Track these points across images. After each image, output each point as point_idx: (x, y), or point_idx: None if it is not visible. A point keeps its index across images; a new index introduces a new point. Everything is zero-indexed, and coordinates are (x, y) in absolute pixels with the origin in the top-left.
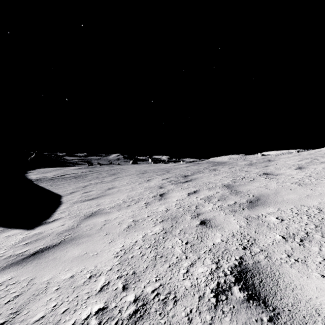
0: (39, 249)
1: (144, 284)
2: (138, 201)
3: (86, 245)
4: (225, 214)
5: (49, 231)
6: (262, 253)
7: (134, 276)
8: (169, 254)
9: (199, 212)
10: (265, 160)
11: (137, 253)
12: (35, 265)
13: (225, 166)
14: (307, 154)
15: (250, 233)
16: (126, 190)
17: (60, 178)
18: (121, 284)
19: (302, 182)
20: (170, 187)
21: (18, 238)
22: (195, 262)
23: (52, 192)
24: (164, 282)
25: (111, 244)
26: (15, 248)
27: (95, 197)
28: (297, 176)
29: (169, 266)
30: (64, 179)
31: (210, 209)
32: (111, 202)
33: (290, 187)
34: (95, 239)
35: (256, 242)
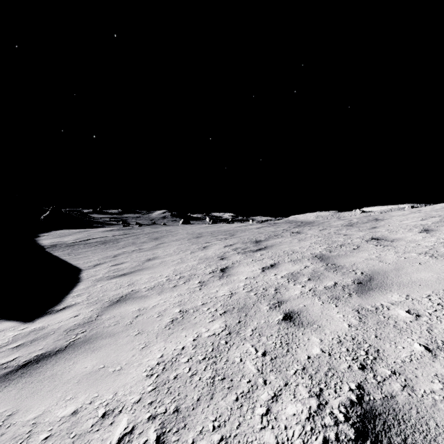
0: (34, 357)
1: (194, 434)
2: (189, 279)
3: (105, 352)
4: (322, 302)
5: (55, 325)
6: (395, 378)
7: (177, 417)
8: (236, 374)
9: (281, 299)
10: (371, 219)
11: (184, 370)
12: (22, 386)
13: (314, 228)
14: (431, 210)
15: (367, 338)
16: (173, 261)
17: (83, 244)
18: (154, 433)
19: (436, 252)
20: (235, 257)
21: (7, 336)
22: (281, 393)
23: (69, 263)
24: (228, 433)
25: (145, 352)
26: (0, 353)
27: (128, 272)
28: (426, 243)
29: (237, 399)
30: (88, 245)
31: (298, 295)
32: (151, 281)
33: (418, 259)
34: (120, 341)
35: (380, 356)
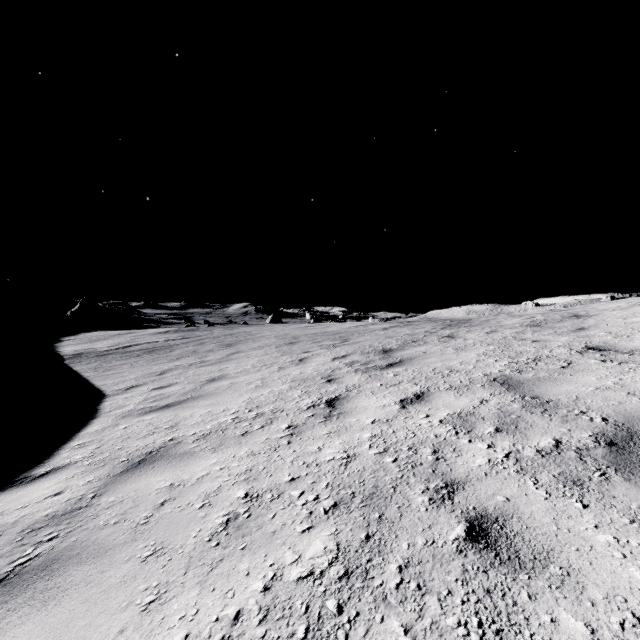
0: None
1: None
2: (271, 419)
3: (67, 610)
4: (547, 492)
5: (11, 515)
6: None
7: None
8: None
9: (451, 476)
10: (567, 315)
11: None
12: None
13: (475, 329)
14: None
15: None
16: (249, 384)
17: (120, 353)
18: None
19: None
20: (352, 379)
21: None
22: None
23: (91, 385)
24: None
25: (149, 619)
26: None
27: (175, 401)
28: None
29: None
30: (127, 355)
31: (484, 468)
32: (207, 420)
33: None
34: (109, 576)
35: None
